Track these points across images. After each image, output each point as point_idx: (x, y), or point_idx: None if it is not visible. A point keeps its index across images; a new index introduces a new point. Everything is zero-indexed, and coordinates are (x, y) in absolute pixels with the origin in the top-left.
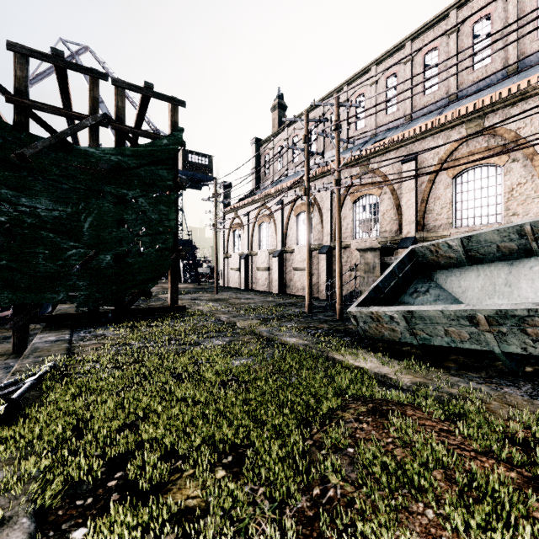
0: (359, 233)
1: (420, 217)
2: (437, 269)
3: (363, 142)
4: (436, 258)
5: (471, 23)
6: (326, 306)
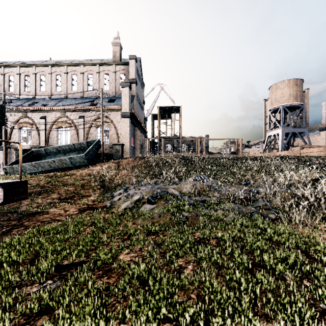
0: (22, 142)
1: (47, 139)
2: (40, 157)
3: (28, 99)
4: (40, 154)
5: (71, 74)
6: (0, 173)
